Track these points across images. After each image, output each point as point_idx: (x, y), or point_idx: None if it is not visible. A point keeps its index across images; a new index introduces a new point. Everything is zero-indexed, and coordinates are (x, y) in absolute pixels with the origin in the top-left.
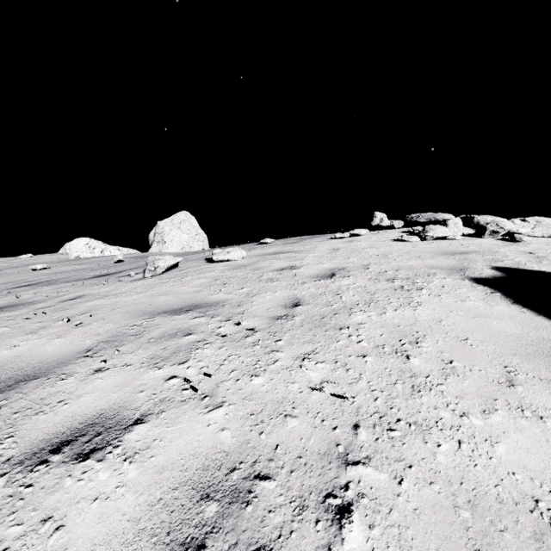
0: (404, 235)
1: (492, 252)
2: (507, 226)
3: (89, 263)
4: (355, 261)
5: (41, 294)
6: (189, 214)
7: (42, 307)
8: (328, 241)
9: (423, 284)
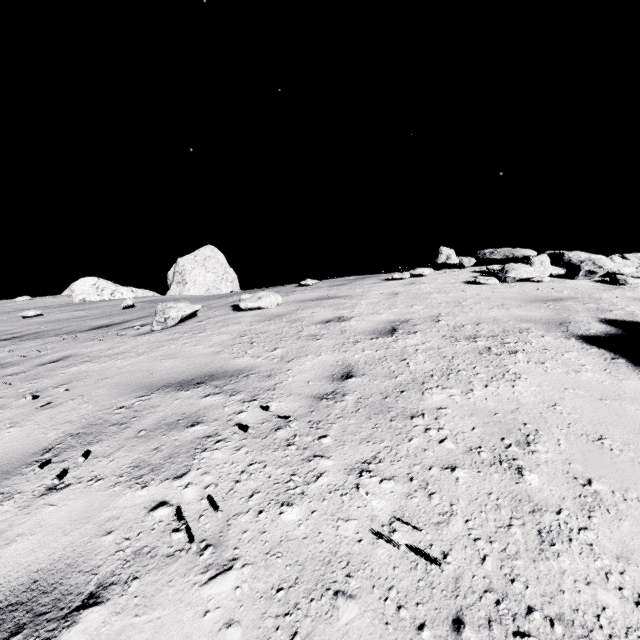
0: (478, 276)
1: (594, 299)
2: (607, 265)
3: (93, 309)
4: (421, 310)
5: (19, 353)
6: (216, 249)
7: (12, 373)
8: (384, 283)
9: (516, 345)
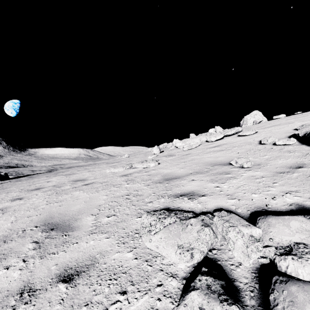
0: None
1: None
2: None
3: None
4: None
5: None
6: (258, 111)
7: None
8: None
9: None
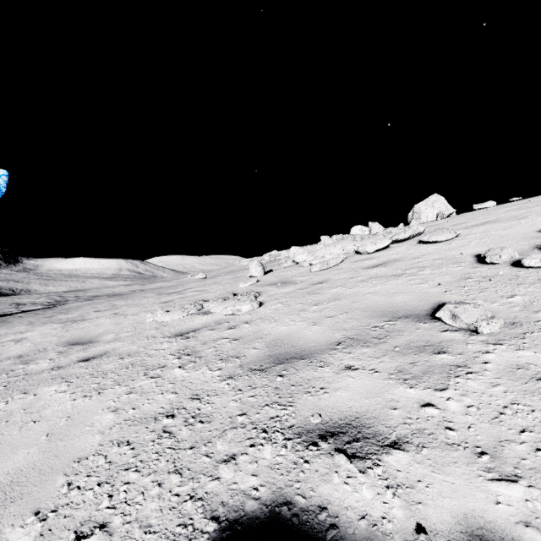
0: None
1: None
2: None
3: None
4: None
5: None
6: (439, 196)
7: None
8: None
9: None
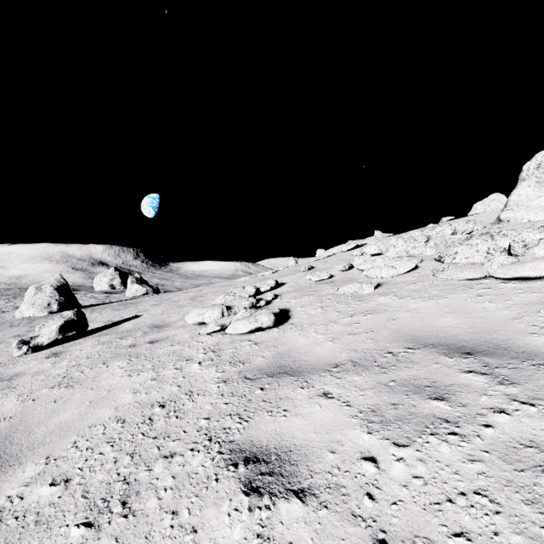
0: None
1: None
2: None
3: None
4: None
5: None
6: (499, 194)
7: None
8: None
9: None
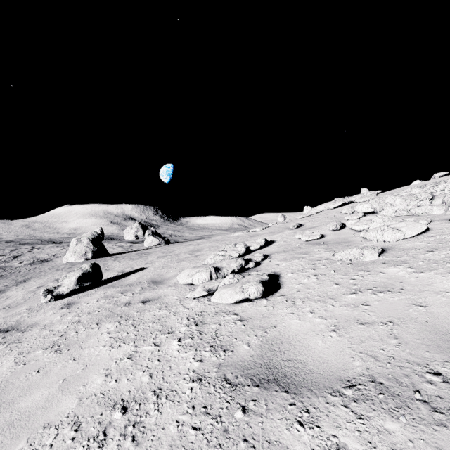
0: None
1: None
2: None
3: None
4: None
5: None
6: None
7: None
8: None
9: None
